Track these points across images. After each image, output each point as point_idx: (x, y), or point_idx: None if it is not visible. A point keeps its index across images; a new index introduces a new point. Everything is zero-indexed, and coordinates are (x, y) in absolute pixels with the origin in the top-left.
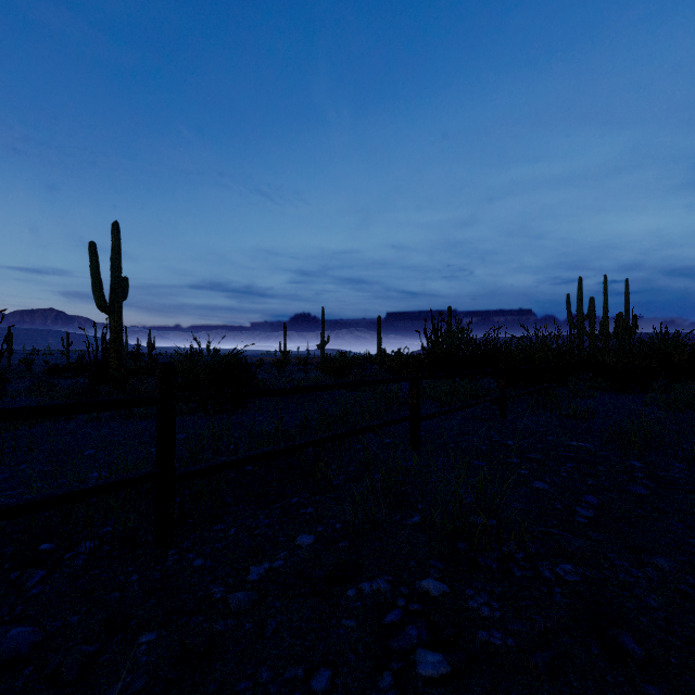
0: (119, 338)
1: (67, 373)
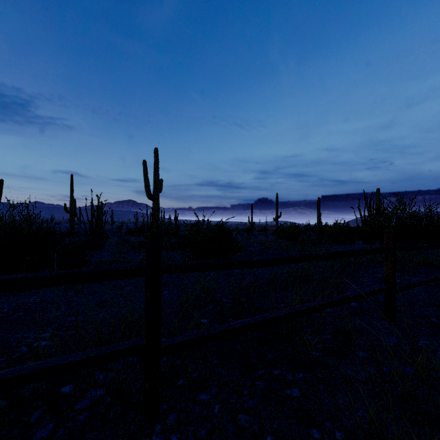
0: (158, 214)
1: (135, 233)
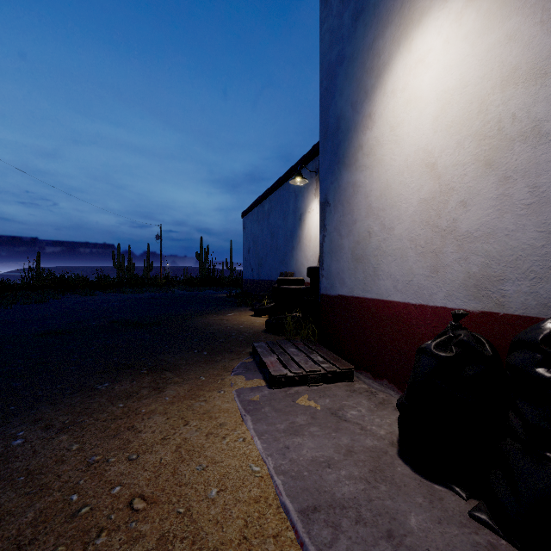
0: None
1: None
